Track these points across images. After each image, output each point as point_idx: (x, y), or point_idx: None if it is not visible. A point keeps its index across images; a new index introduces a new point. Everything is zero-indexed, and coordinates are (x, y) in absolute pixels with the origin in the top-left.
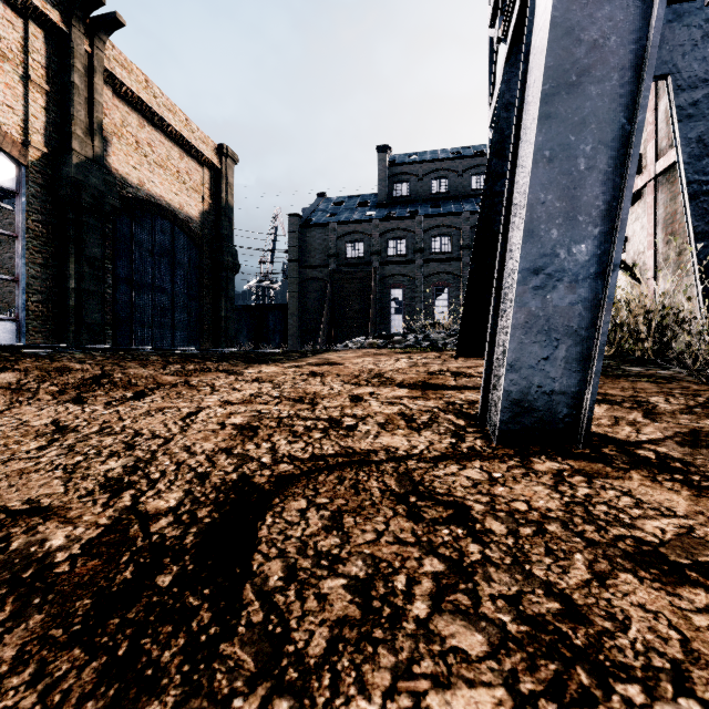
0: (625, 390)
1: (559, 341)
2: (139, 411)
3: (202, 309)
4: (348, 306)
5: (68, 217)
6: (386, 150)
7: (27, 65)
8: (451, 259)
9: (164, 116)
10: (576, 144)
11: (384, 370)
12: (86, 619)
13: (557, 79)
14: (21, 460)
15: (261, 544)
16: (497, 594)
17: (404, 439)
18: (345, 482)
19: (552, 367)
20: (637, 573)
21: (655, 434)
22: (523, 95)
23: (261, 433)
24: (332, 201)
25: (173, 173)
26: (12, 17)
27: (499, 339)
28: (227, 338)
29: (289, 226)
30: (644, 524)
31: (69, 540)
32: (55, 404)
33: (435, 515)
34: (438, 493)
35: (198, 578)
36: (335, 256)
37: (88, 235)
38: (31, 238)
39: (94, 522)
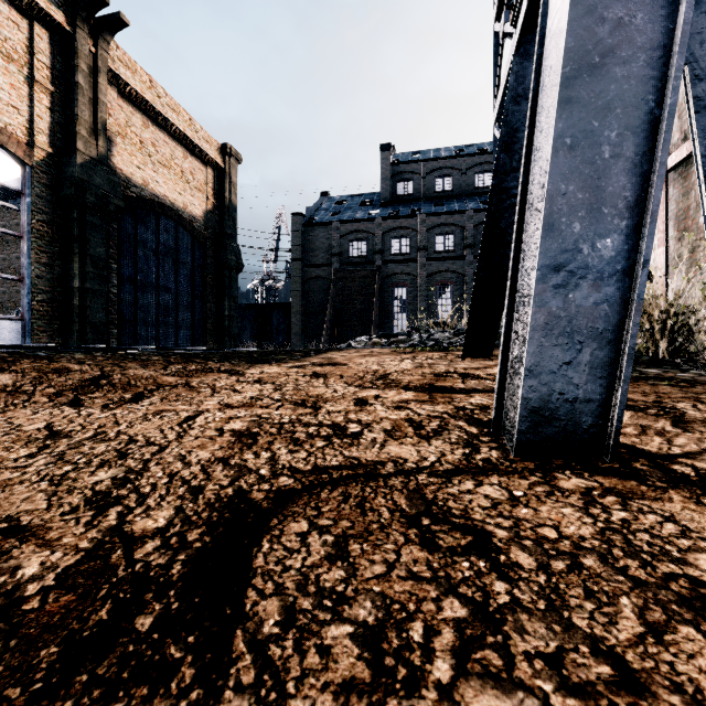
0: (647, 395)
1: (583, 344)
2: (136, 414)
3: (205, 308)
4: (351, 305)
5: (72, 217)
6: (389, 148)
7: (32, 66)
8: (454, 258)
9: (168, 116)
10: (600, 130)
11: (389, 371)
12: (50, 675)
13: (579, 60)
14: (7, 469)
15: (256, 577)
16: (534, 651)
17: (413, 449)
18: (350, 500)
19: (575, 372)
20: (700, 626)
21: (689, 446)
22: (538, 82)
23: (261, 441)
24: (336, 200)
25: (177, 173)
26: (17, 18)
27: (514, 341)
28: (231, 337)
29: (292, 225)
30: (696, 559)
31: (44, 567)
32: (51, 407)
33: (453, 543)
34: (453, 515)
35: (183, 621)
36: (338, 255)
37: (92, 235)
38: (36, 238)
39: (74, 545)
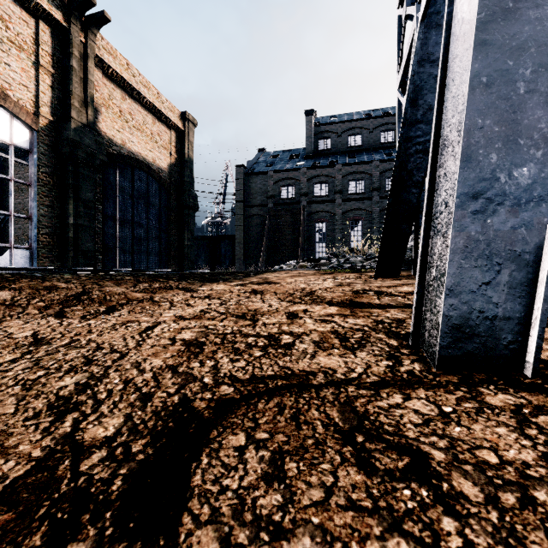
0: None
1: (502, 266)
2: (106, 324)
3: (169, 239)
4: (282, 236)
5: (68, 169)
6: (312, 113)
7: (37, 54)
8: (364, 199)
9: (141, 91)
10: (515, 69)
11: (315, 289)
12: None
13: (493, 6)
14: None
15: (193, 498)
16: None
17: (341, 360)
18: (285, 411)
19: (494, 292)
20: None
21: None
22: (449, 36)
23: (206, 350)
24: (270, 154)
25: (147, 135)
26: (27, 17)
27: (431, 263)
28: (189, 261)
29: (237, 174)
30: None
31: None
32: (40, 318)
33: (390, 465)
34: (386, 432)
35: None
36: (272, 197)
37: (83, 183)
38: (41, 186)
39: (27, 454)
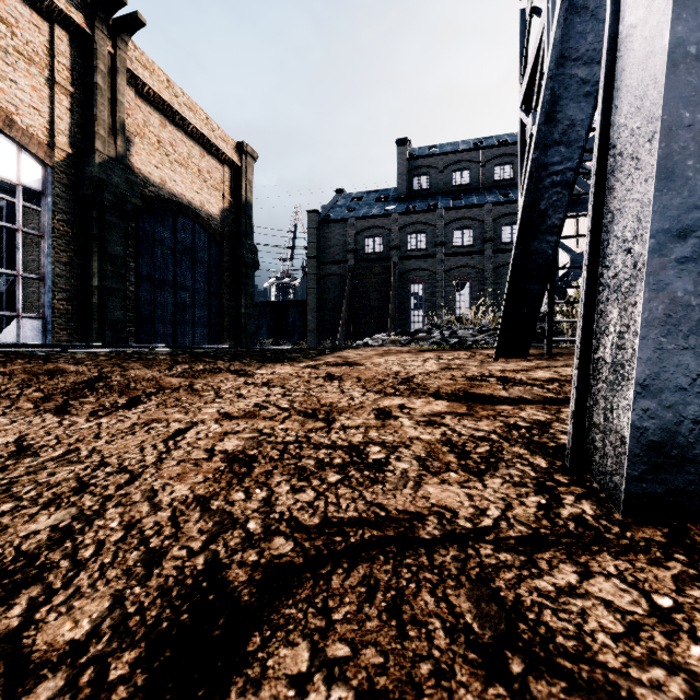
0: None
1: None
2: (123, 425)
3: (222, 306)
4: (367, 302)
5: (91, 216)
6: (405, 143)
7: (52, 68)
8: (473, 253)
9: (185, 115)
10: None
11: (413, 373)
12: None
13: None
14: None
15: None
16: None
17: (462, 492)
18: (377, 594)
19: None
20: None
21: None
22: (618, 0)
23: (257, 470)
24: (351, 196)
25: (194, 171)
26: (38, 21)
27: (600, 341)
28: (247, 334)
29: (308, 222)
30: None
31: None
32: (33, 415)
33: None
34: (563, 651)
35: None
36: (353, 251)
37: (110, 233)
38: (56, 237)
39: None
